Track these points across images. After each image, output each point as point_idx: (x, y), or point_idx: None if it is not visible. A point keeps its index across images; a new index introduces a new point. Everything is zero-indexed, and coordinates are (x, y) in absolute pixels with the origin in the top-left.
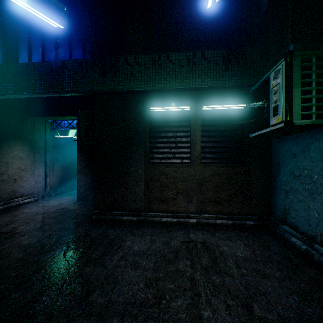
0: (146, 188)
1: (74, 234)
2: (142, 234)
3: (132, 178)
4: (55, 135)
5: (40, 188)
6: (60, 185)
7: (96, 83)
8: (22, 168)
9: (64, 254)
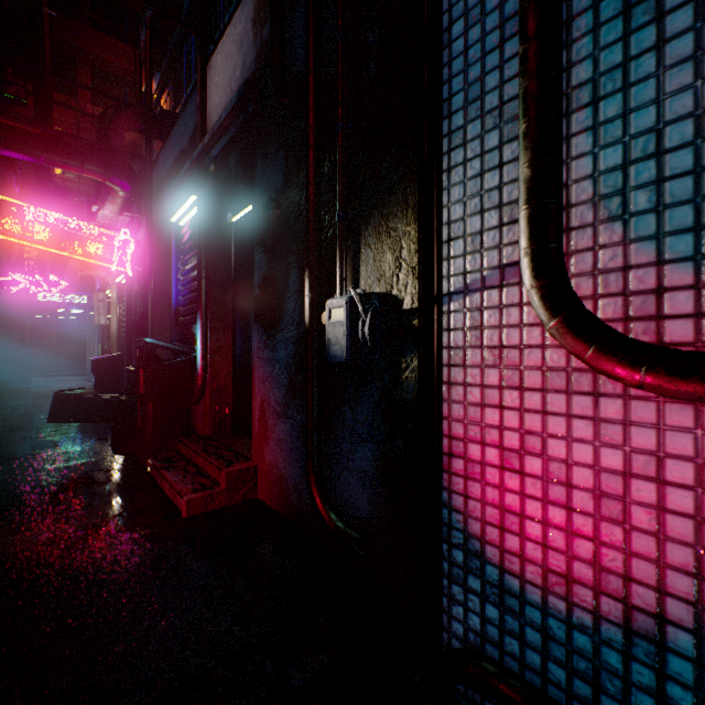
0: None
1: None
2: None
3: None
4: None
5: None
6: None
7: None
8: None
9: None
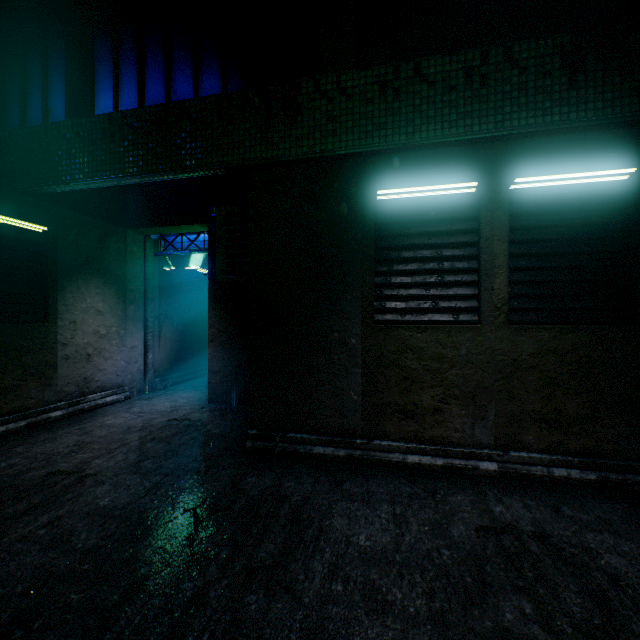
0: (366, 382)
1: (209, 486)
2: (366, 497)
3: (334, 359)
4: (164, 265)
5: (136, 373)
6: (173, 367)
7: (250, 145)
8: (102, 332)
9: (191, 544)
